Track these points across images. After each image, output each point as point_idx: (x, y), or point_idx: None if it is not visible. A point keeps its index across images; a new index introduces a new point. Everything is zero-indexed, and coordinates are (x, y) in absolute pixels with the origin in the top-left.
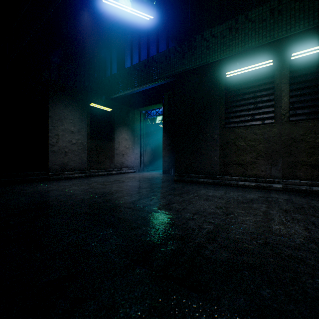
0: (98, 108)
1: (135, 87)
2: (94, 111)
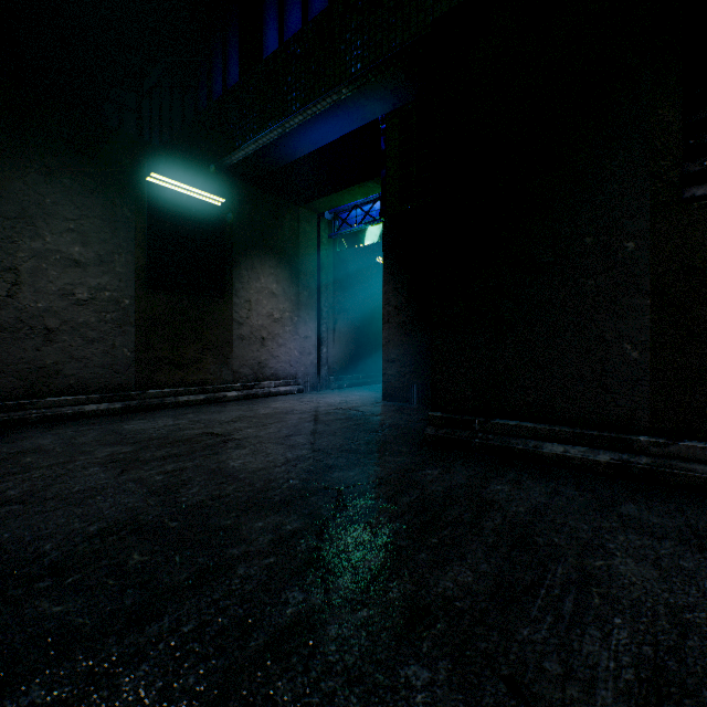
0: (177, 194)
1: (291, 114)
2: (165, 201)
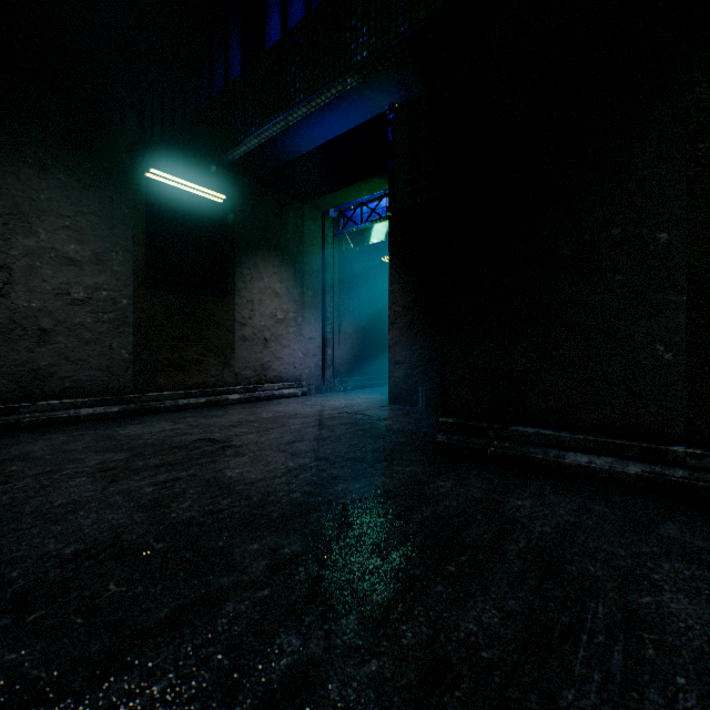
0: (177, 191)
1: (294, 106)
2: (164, 197)
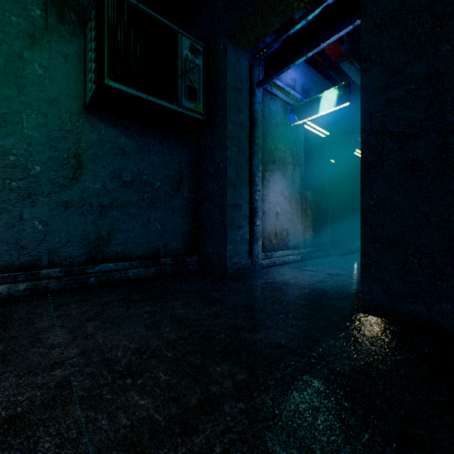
0: None
1: None
2: None
